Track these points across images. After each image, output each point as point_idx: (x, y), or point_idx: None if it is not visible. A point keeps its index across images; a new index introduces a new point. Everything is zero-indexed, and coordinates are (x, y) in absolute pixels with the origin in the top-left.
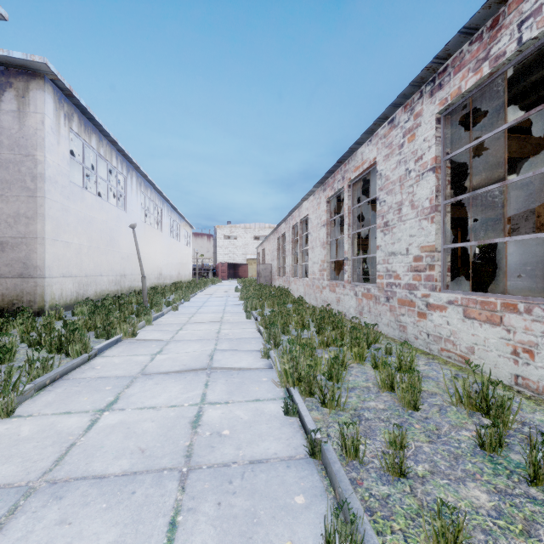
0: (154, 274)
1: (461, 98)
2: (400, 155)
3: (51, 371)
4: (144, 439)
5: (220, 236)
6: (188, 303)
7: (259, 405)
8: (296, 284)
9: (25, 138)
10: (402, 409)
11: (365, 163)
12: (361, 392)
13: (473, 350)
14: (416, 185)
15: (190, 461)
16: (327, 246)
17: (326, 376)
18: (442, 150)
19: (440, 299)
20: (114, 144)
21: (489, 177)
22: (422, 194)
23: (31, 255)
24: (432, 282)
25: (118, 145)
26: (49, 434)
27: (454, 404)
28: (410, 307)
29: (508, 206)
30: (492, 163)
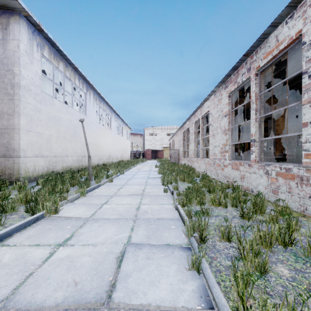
0: (105, 156)
1: None
2: None
3: None
4: None
5: (147, 134)
6: (122, 175)
7: None
8: (198, 162)
9: (7, 58)
10: None
11: (283, 43)
12: None
13: None
14: None
15: None
16: (229, 132)
17: None
18: None
19: None
20: (76, 70)
21: None
22: None
23: (10, 141)
24: None
25: (79, 71)
26: None
27: None
28: None
29: None
30: None
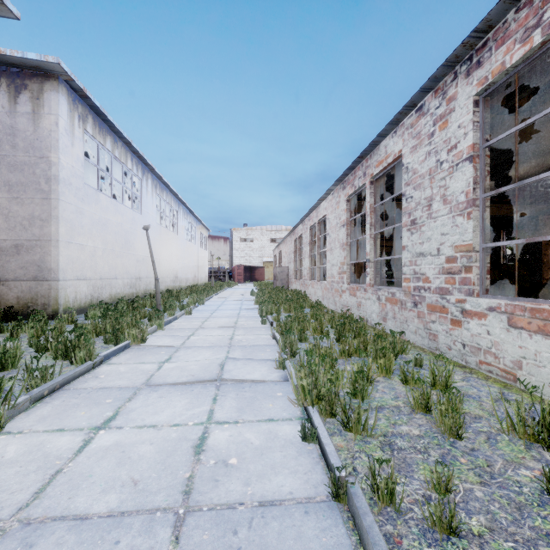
0: (169, 277)
1: (505, 75)
2: (430, 146)
3: (51, 380)
4: (139, 467)
5: (236, 239)
6: (202, 306)
7: (273, 426)
8: (313, 287)
9: (39, 139)
10: (441, 436)
11: (390, 157)
12: (391, 412)
13: (521, 365)
14: (450, 178)
15: (189, 499)
16: (347, 247)
17: (351, 396)
18: (480, 136)
19: (479, 305)
20: (129, 146)
21: (527, 170)
22: (456, 187)
23: (45, 258)
24: (468, 286)
25: (133, 147)
26: (35, 457)
27: (505, 431)
28: (441, 313)
29: (546, 203)
30: (532, 154)
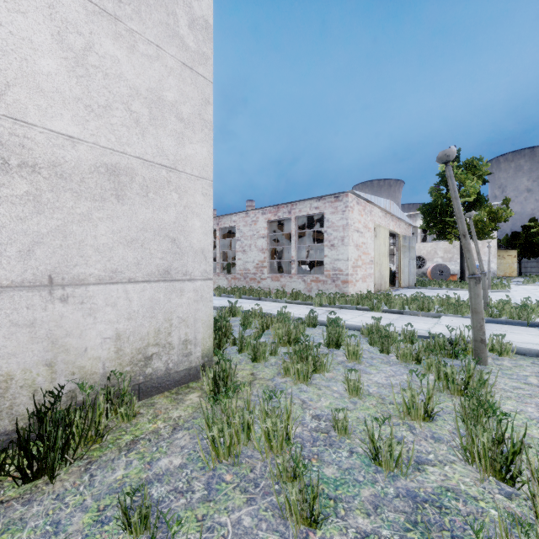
0: None
1: None
2: None
3: None
4: None
5: None
6: None
7: None
8: None
9: None
10: None
11: None
12: None
13: None
14: None
15: None
16: None
17: None
18: None
19: None
20: None
21: None
22: None
23: None
24: None
25: None
26: None
27: None
28: None
29: (232, 242)
30: None
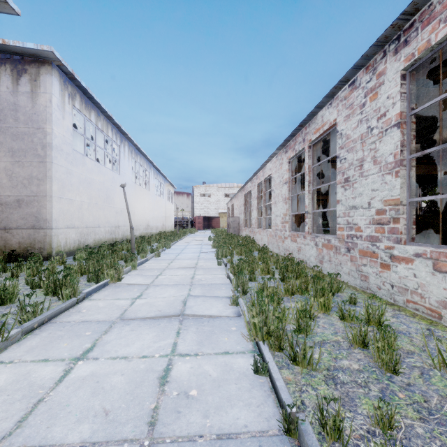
0: (143, 226)
1: (430, 51)
2: (362, 115)
3: (40, 314)
4: (111, 398)
5: (197, 194)
6: (169, 250)
7: (228, 359)
8: (260, 234)
9: (36, 114)
10: (379, 371)
11: (326, 125)
12: (332, 347)
13: (445, 304)
14: (379, 141)
15: (154, 430)
16: (289, 201)
17: (297, 334)
18: (407, 105)
19: (406, 252)
20: (109, 119)
21: (443, 135)
22: (385, 149)
23: (41, 210)
24: (396, 235)
25: (113, 120)
26: (22, 386)
27: (436, 367)
28: (372, 258)
29: None
30: None
